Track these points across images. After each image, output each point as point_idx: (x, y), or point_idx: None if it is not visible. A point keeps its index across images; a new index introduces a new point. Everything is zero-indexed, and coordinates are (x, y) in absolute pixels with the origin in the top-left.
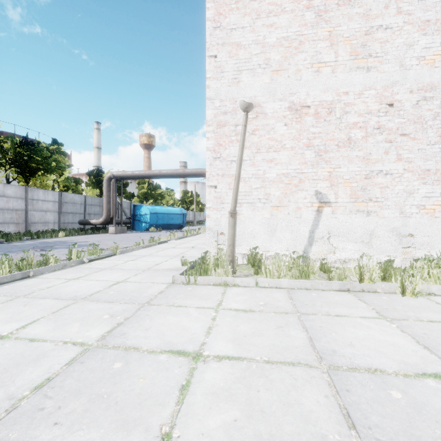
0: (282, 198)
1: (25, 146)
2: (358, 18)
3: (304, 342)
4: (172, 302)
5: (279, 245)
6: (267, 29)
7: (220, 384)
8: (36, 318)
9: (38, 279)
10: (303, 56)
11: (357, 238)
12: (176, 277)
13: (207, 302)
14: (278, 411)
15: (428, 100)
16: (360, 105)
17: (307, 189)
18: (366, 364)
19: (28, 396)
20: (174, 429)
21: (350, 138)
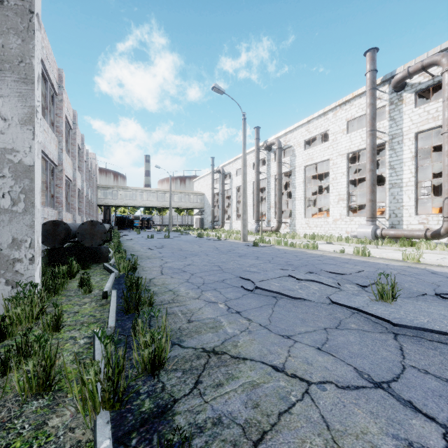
0: None
1: None
2: None
3: None
4: None
5: None
6: None
7: None
8: None
9: None
10: None
11: None
12: None
13: None
14: None
15: None
16: None
17: None
18: None
19: None
20: None
21: None
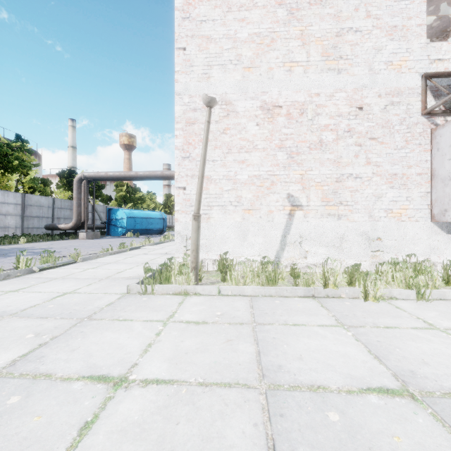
0: (254, 200)
1: None
2: (329, 18)
3: (251, 357)
4: (118, 315)
5: (251, 250)
6: (239, 24)
7: (134, 418)
8: None
9: None
10: (275, 54)
11: (329, 242)
12: (131, 286)
13: (158, 314)
14: (192, 450)
15: (395, 105)
16: (331, 107)
17: (279, 192)
18: (310, 380)
19: None
20: None
21: (321, 141)
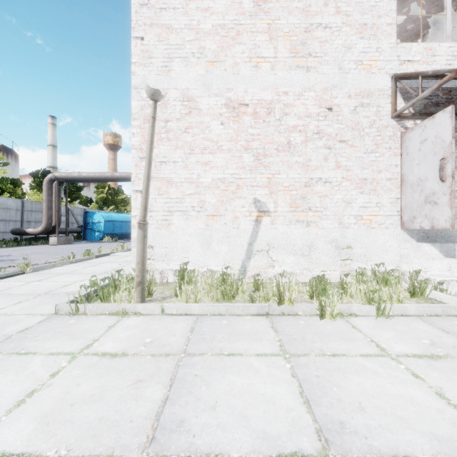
0: (219, 206)
1: None
2: (298, 13)
3: (152, 407)
4: (23, 346)
5: (215, 259)
6: (202, 14)
7: None
8: None
9: None
10: (241, 48)
11: (297, 250)
12: (60, 306)
13: (74, 343)
14: None
15: (365, 107)
16: (300, 107)
17: (245, 197)
18: (209, 445)
19: None
20: None
21: (290, 142)
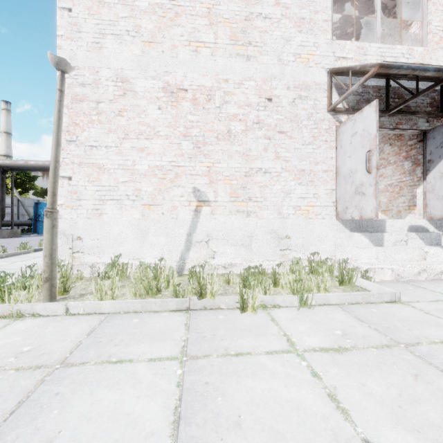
0: (156, 194)
1: None
2: (238, 0)
3: None
4: None
5: (152, 251)
6: None
7: None
8: None
9: None
10: (180, 31)
11: (238, 240)
12: None
13: None
14: None
15: (303, 99)
16: (240, 95)
17: (184, 186)
18: None
19: None
20: None
21: (230, 131)
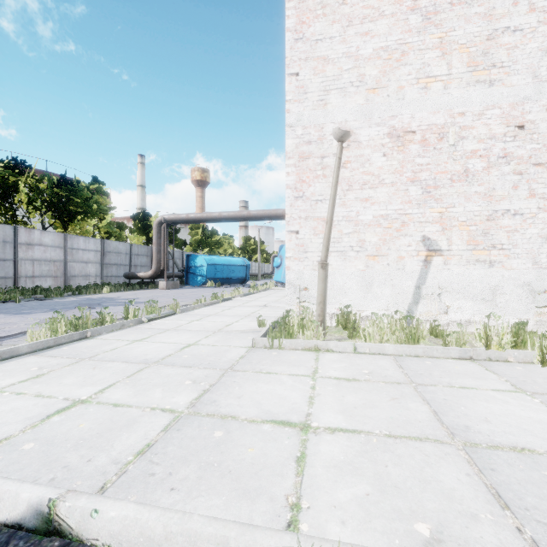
0: (380, 245)
1: (63, 186)
2: (478, 19)
3: (428, 415)
4: (259, 368)
5: (376, 303)
6: (361, 39)
7: (340, 458)
8: (112, 382)
9: (98, 340)
10: (407, 70)
11: (477, 294)
12: (256, 340)
13: (299, 369)
14: (415, 488)
15: None
16: (481, 128)
17: (412, 234)
18: (509, 442)
19: (133, 461)
20: (302, 500)
21: (467, 170)
